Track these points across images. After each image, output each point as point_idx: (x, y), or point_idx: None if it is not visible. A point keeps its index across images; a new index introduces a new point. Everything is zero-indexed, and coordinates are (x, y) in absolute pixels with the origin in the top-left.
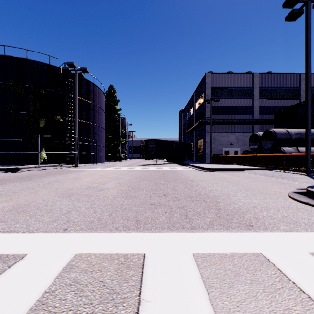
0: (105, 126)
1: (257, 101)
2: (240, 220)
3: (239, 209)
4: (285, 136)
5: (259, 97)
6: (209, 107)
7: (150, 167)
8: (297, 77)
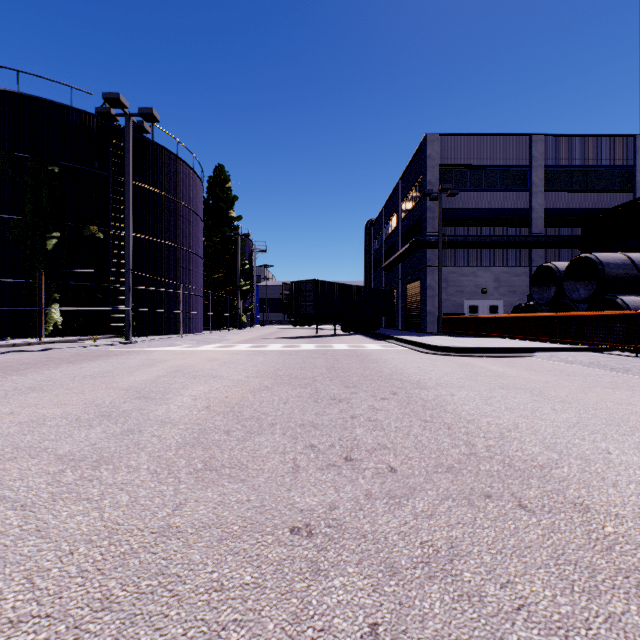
0: (207, 253)
1: (540, 197)
2: None
3: None
4: (626, 269)
5: (544, 189)
6: (435, 209)
7: (304, 342)
8: (628, 144)
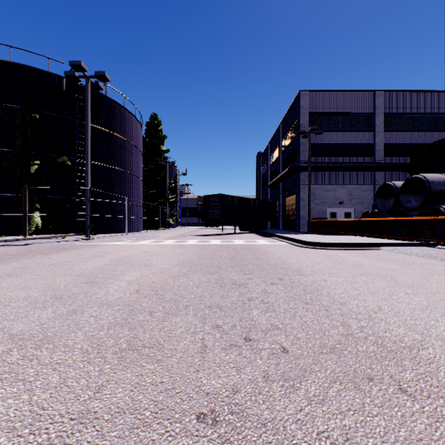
0: (145, 175)
1: (381, 135)
2: None
3: None
4: None
5: (384, 129)
6: (306, 144)
7: (213, 238)
8: (444, 97)
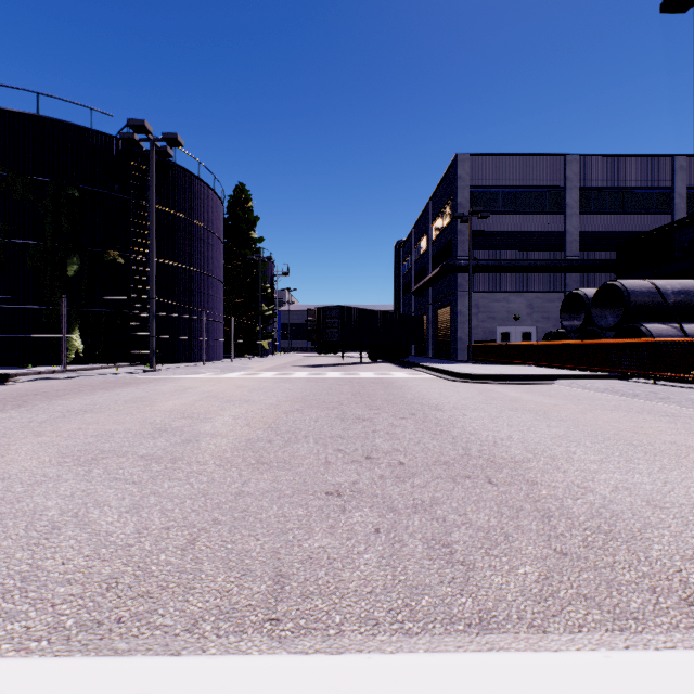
0: (227, 276)
1: (575, 220)
2: (642, 569)
3: (611, 514)
4: (651, 297)
5: (579, 211)
6: (466, 232)
7: (330, 370)
8: (666, 165)
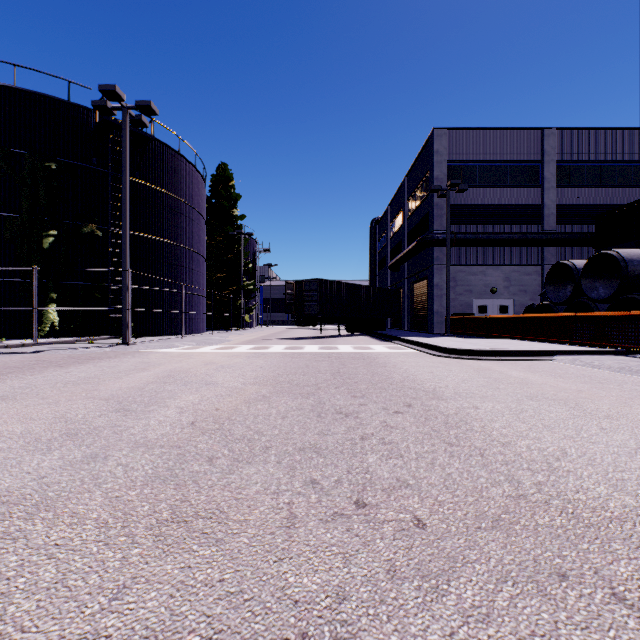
0: (210, 252)
1: (552, 193)
2: None
3: None
4: None
5: (556, 184)
6: (443, 206)
7: (308, 343)
8: None
